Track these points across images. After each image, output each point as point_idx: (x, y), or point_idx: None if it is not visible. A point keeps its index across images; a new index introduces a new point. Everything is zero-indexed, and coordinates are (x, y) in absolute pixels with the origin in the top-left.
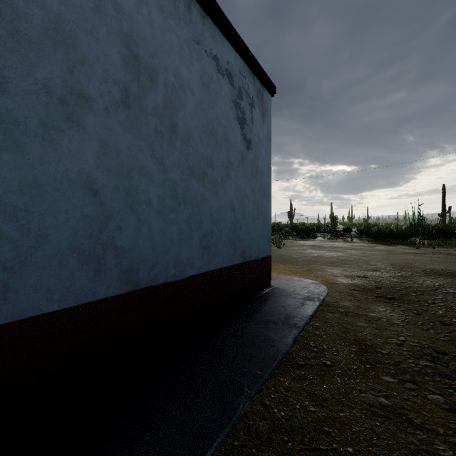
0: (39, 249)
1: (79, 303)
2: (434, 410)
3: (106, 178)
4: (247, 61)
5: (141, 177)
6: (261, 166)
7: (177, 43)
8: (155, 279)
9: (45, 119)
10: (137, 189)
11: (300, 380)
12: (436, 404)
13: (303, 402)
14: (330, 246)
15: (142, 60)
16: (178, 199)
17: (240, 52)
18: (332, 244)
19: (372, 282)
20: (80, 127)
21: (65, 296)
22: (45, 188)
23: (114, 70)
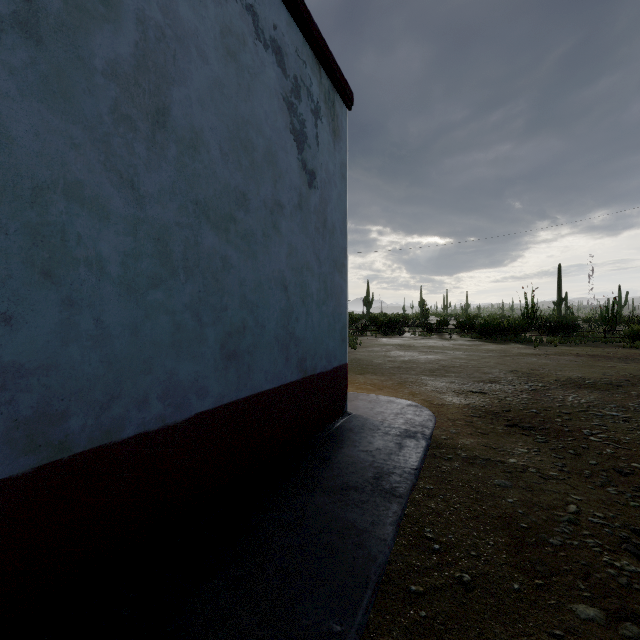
0: None
1: None
2: None
3: None
4: (309, 36)
5: (75, 207)
6: (331, 218)
7: None
8: (114, 429)
9: None
10: (62, 233)
11: (420, 635)
12: None
13: None
14: (423, 346)
15: None
16: (172, 261)
17: (297, 16)
18: (426, 342)
19: (494, 401)
20: None
21: None
22: None
23: None
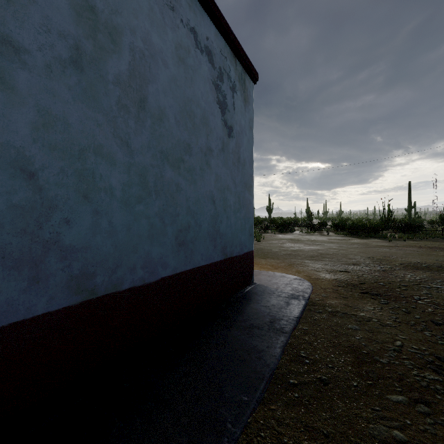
0: None
1: (4, 323)
2: None
3: (47, 157)
4: (228, 41)
5: (99, 159)
6: (243, 156)
7: (147, 4)
8: (118, 284)
9: None
10: (93, 174)
11: (294, 406)
12: None
13: (302, 443)
14: (308, 240)
15: (100, 14)
16: (148, 187)
17: (221, 29)
18: (310, 237)
19: (354, 277)
20: (5, 86)
21: None
22: None
23: (59, 18)
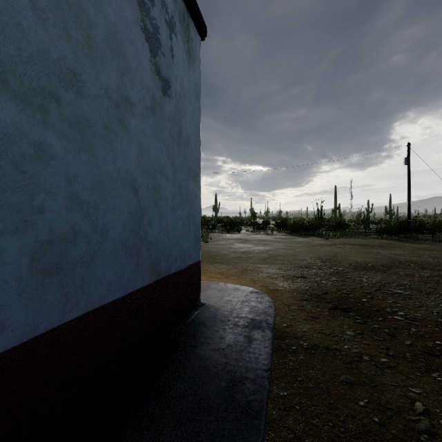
0: None
1: None
2: None
3: None
4: None
5: None
6: (186, 130)
7: None
8: None
9: None
10: None
11: None
12: None
13: None
14: (255, 239)
15: None
16: None
17: None
18: (256, 236)
19: (314, 284)
20: None
21: None
22: None
23: None
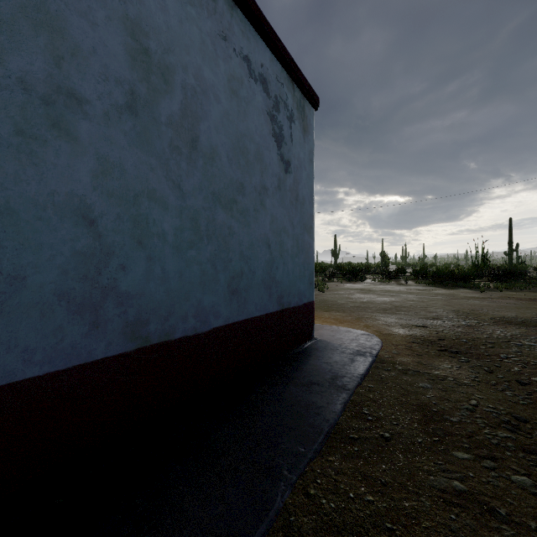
0: (13, 296)
1: (69, 365)
2: (522, 496)
3: (106, 204)
4: (285, 65)
5: (152, 204)
6: (301, 193)
7: (199, 37)
8: (171, 333)
9: (22, 124)
10: (146, 219)
11: (353, 458)
12: (522, 488)
13: (358, 489)
14: (381, 290)
15: (153, 55)
16: (200, 231)
17: (277, 53)
18: (384, 287)
19: (433, 333)
20: (70, 137)
21: (50, 356)
22: (21, 215)
23: (116, 65)
